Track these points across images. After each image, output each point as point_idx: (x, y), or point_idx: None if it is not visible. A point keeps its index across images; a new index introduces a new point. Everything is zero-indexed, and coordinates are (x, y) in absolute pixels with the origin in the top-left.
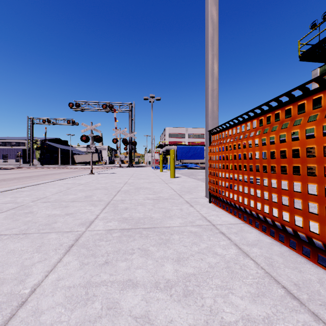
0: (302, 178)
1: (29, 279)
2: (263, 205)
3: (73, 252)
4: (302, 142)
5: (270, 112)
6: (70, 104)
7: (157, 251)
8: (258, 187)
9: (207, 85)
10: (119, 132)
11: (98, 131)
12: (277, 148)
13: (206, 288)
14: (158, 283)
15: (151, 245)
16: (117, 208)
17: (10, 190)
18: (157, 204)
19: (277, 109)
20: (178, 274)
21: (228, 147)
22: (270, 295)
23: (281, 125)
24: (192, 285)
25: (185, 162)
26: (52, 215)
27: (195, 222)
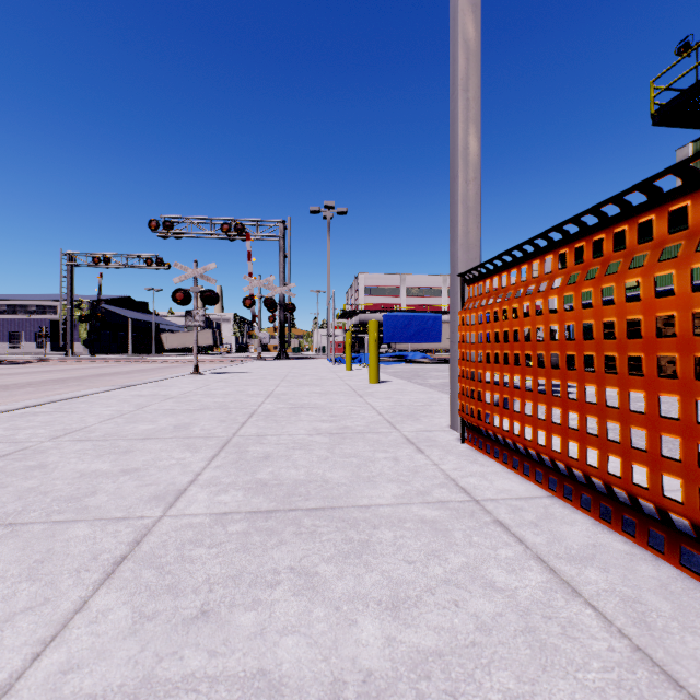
0: None
1: None
2: (604, 454)
3: (120, 581)
4: None
5: (624, 222)
6: (151, 222)
7: (339, 578)
8: (591, 410)
9: (455, 170)
10: (259, 283)
11: (210, 281)
12: (647, 312)
13: None
14: (340, 686)
15: (323, 560)
16: (245, 456)
17: (9, 411)
18: (338, 445)
19: (646, 211)
20: (394, 652)
21: (509, 313)
22: None
23: (660, 252)
24: (437, 692)
25: (400, 348)
26: (90, 473)
27: (431, 493)
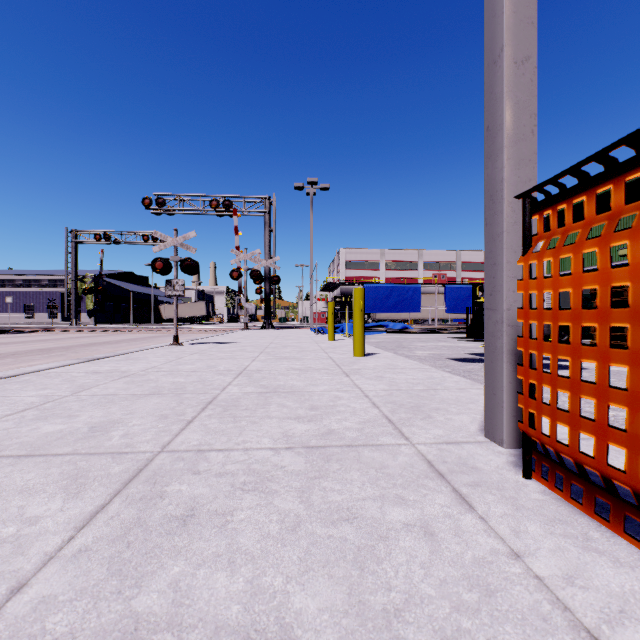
0: None
1: None
2: None
3: None
4: None
5: None
6: (144, 200)
7: None
8: None
9: (496, 48)
10: (245, 256)
11: (189, 249)
12: None
13: None
14: None
15: None
16: (150, 513)
17: None
18: (319, 478)
19: None
20: None
21: None
22: None
23: None
24: None
25: (379, 318)
26: None
27: None
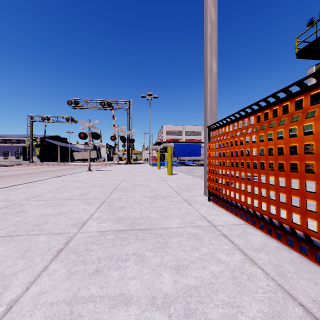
0: (316, 177)
1: (7, 293)
2: (268, 205)
3: (61, 259)
4: (317, 136)
5: (277, 105)
6: (68, 101)
7: (154, 257)
8: (263, 186)
9: (206, 80)
10: (118, 129)
11: (95, 128)
12: (286, 144)
13: (211, 306)
14: (154, 299)
15: (147, 250)
16: (113, 207)
17: (6, 187)
18: (154, 202)
19: (286, 100)
20: (177, 286)
21: (229, 144)
22: (287, 316)
23: (291, 118)
24: (194, 301)
25: (182, 159)
26: (44, 214)
27: (194, 222)
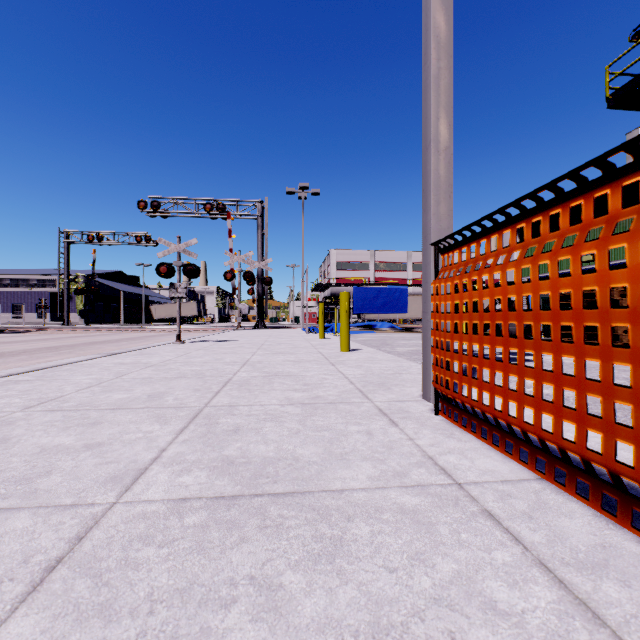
0: None
1: None
2: (610, 439)
3: (46, 596)
4: None
5: (636, 172)
6: (140, 203)
7: (307, 594)
8: (593, 388)
9: (427, 140)
10: (238, 258)
11: (191, 255)
12: None
13: None
14: None
15: (289, 566)
16: (214, 429)
17: None
18: (310, 416)
19: None
20: None
21: (490, 281)
22: None
23: None
24: None
25: (368, 318)
26: (51, 448)
27: (408, 474)
